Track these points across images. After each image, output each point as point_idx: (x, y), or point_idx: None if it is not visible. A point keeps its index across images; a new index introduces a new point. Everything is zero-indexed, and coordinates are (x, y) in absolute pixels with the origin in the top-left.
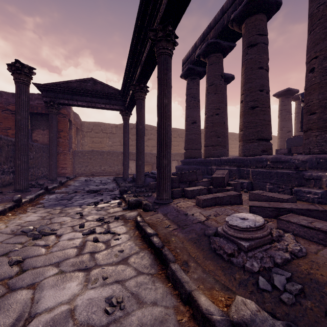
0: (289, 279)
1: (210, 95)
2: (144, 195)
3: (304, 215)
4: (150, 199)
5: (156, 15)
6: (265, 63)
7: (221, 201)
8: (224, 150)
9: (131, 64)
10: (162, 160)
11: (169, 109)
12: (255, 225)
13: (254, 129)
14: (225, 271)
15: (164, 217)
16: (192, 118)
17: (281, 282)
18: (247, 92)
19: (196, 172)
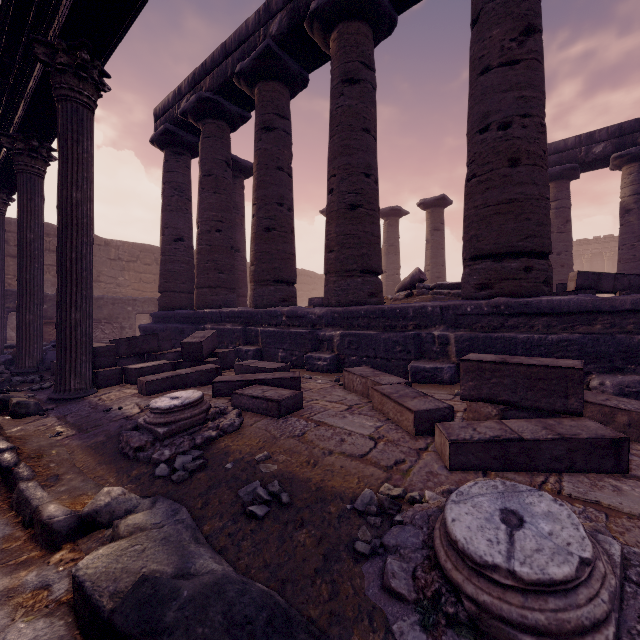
0: (200, 458)
1: (206, 193)
2: (31, 389)
3: (277, 386)
4: (45, 393)
5: (52, 16)
6: (287, 163)
7: (184, 381)
8: (232, 297)
9: (1, 85)
10: (68, 313)
11: (86, 212)
12: (182, 403)
13: (270, 264)
14: (121, 471)
15: (57, 421)
16: (175, 230)
17: (184, 463)
18: (260, 203)
19: (158, 336)
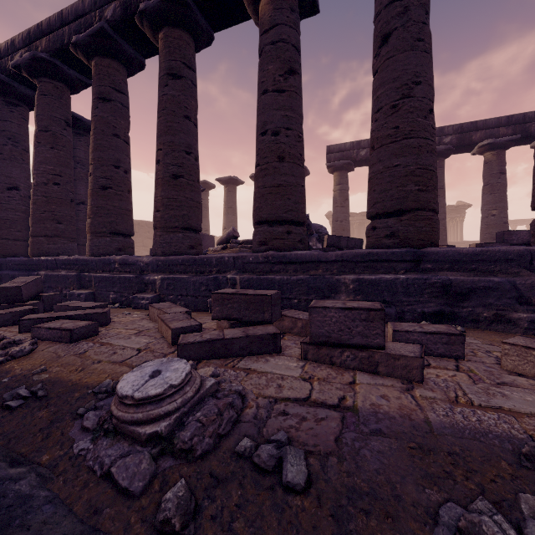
0: None
1: (43, 147)
2: None
3: (85, 320)
4: None
5: None
6: (124, 132)
7: None
8: (71, 246)
9: None
10: None
11: None
12: None
13: (106, 218)
14: None
15: None
16: (8, 178)
17: None
18: (96, 163)
19: None
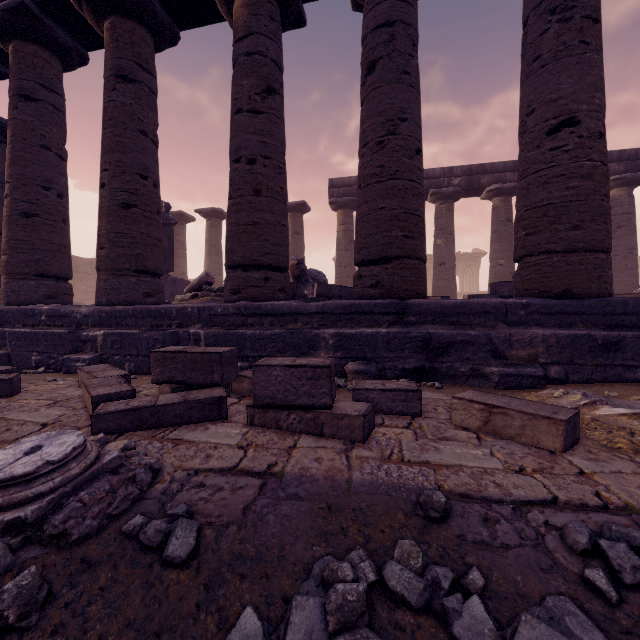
0: None
1: None
2: None
3: None
4: None
5: None
6: (57, 143)
7: None
8: None
9: None
10: None
11: None
12: None
13: (30, 254)
14: None
15: None
16: None
17: None
18: (15, 182)
19: None
